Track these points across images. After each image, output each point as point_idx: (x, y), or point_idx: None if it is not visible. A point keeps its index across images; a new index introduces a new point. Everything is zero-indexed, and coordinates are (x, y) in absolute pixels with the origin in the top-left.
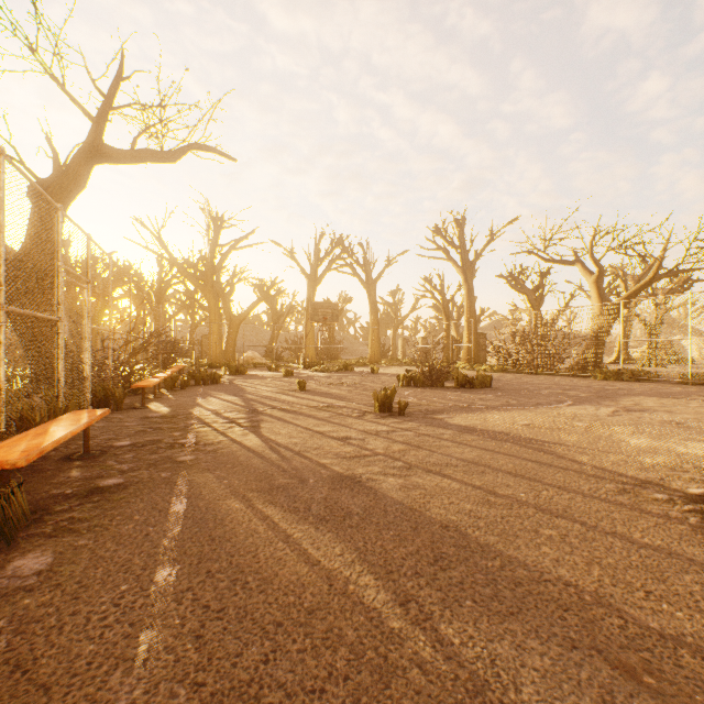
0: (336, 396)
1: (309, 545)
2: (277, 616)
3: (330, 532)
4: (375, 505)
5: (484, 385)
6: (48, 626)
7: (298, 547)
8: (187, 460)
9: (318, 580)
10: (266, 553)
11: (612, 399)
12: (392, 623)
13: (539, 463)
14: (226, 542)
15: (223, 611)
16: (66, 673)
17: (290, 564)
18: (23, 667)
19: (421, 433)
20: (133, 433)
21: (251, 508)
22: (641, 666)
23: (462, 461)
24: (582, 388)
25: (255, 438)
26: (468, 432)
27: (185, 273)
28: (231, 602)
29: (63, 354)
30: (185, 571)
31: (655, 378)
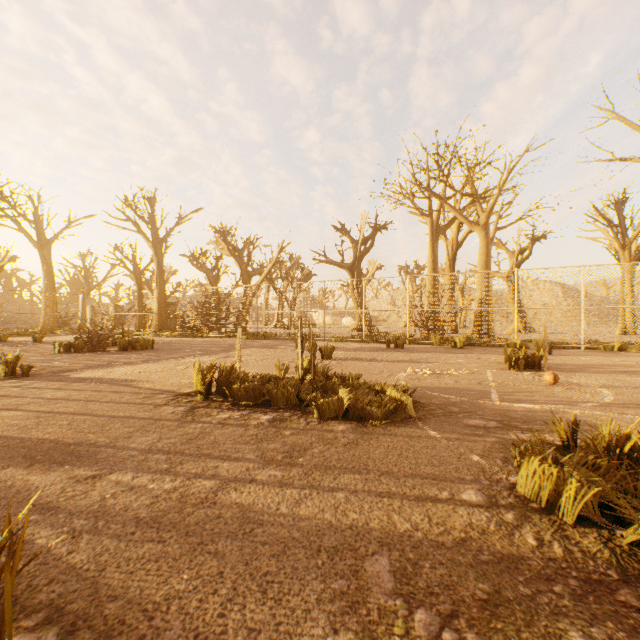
0: None
1: None
2: None
3: None
4: None
5: (146, 347)
6: None
7: None
8: None
9: None
10: None
11: (229, 351)
12: None
13: (113, 392)
14: None
15: None
16: None
17: None
18: None
19: (31, 387)
20: None
21: None
22: (43, 454)
23: (48, 399)
24: (223, 346)
25: None
26: (80, 382)
27: None
28: None
29: None
30: None
31: (274, 337)
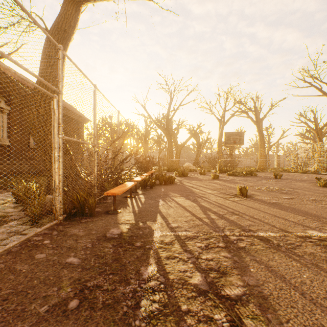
0: (295, 210)
1: None
2: None
3: None
4: None
5: None
6: None
7: None
8: None
9: None
10: None
11: None
12: None
13: None
14: None
15: None
16: None
17: None
18: None
19: None
20: (32, 325)
21: None
22: None
23: None
24: None
25: None
26: None
27: (155, 123)
28: None
29: None
30: None
31: None
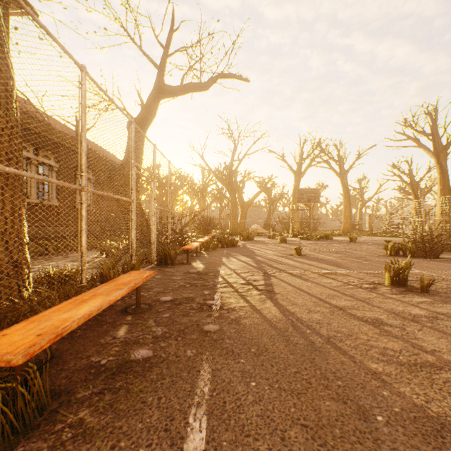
0: (330, 262)
1: None
2: None
3: None
4: None
5: None
6: None
7: None
8: (212, 330)
9: None
10: None
11: None
12: None
13: None
14: None
15: None
16: None
17: None
18: None
19: None
20: (176, 288)
21: None
22: None
23: None
24: None
25: (273, 307)
26: None
27: (216, 176)
28: None
29: (134, 226)
30: None
31: None
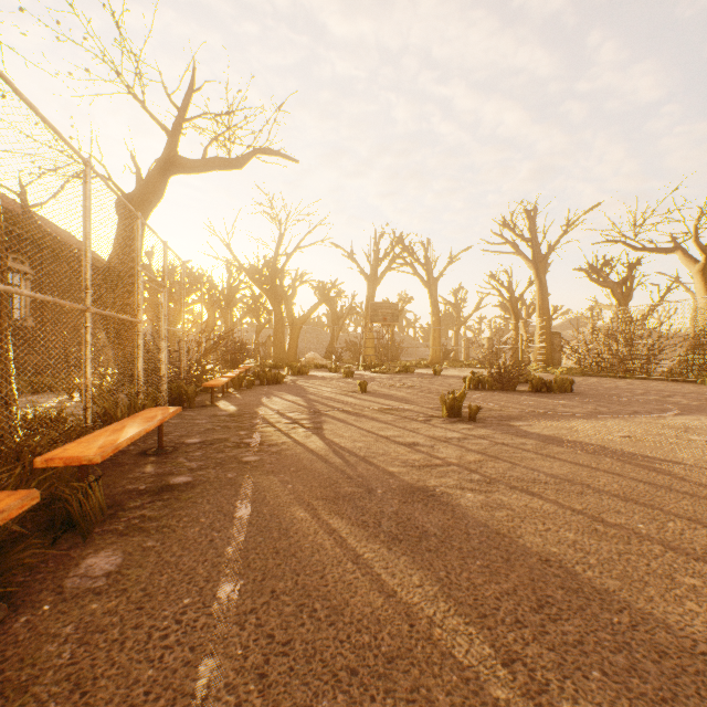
0: (398, 398)
1: (382, 569)
2: (350, 660)
3: (405, 556)
4: (454, 525)
5: (563, 389)
6: (111, 639)
7: (370, 570)
8: (252, 460)
9: (395, 616)
10: (334, 575)
11: None
12: (494, 690)
13: (654, 485)
14: (290, 557)
15: (289, 644)
16: (123, 703)
17: (362, 592)
18: (82, 687)
19: (498, 442)
20: (203, 431)
21: (316, 519)
22: None
23: (552, 477)
24: (688, 395)
25: (318, 440)
26: (553, 443)
27: (251, 278)
28: (297, 633)
29: (142, 354)
30: (248, 588)
31: None
